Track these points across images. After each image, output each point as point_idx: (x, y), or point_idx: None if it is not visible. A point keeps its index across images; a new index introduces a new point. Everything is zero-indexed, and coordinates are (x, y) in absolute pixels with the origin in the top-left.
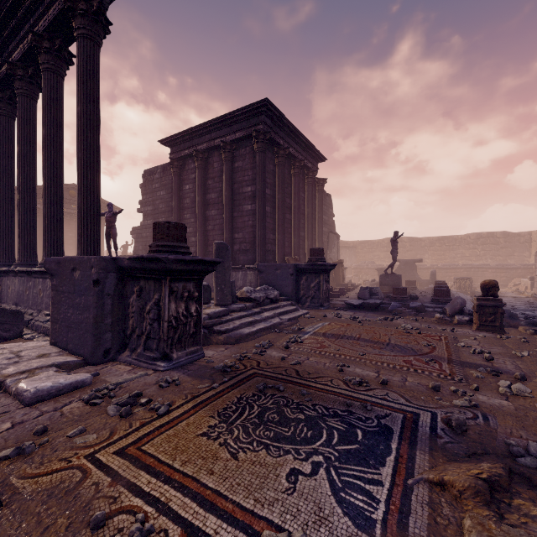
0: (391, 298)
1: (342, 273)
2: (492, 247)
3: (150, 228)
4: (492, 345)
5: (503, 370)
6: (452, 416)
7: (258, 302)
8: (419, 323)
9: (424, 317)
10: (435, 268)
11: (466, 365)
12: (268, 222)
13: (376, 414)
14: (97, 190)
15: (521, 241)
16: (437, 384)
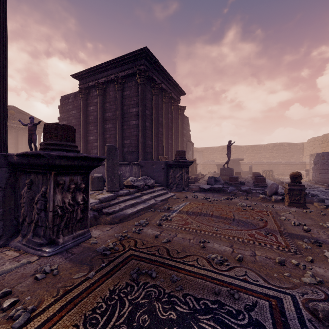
0: (228, 183)
1: (195, 167)
2: (282, 152)
3: None
4: (303, 218)
5: (321, 240)
6: (317, 306)
7: (139, 188)
8: (249, 201)
9: (252, 197)
10: (250, 164)
11: (293, 236)
12: (148, 133)
13: (244, 305)
14: (4, 100)
15: (298, 148)
16: (283, 259)
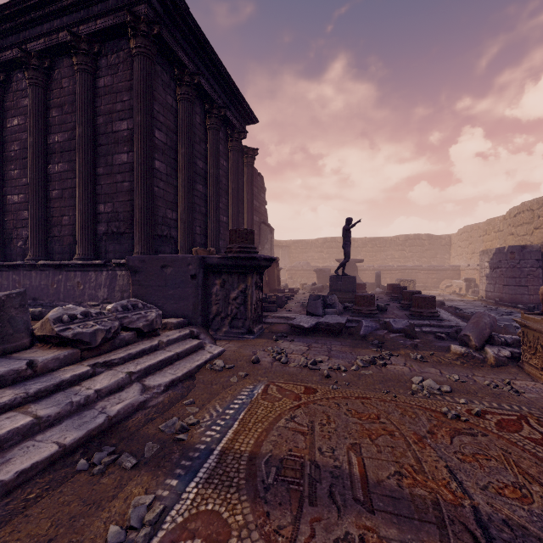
0: (353, 311)
1: (278, 274)
2: (418, 249)
3: None
4: None
5: None
6: None
7: (89, 346)
8: (434, 368)
9: (431, 352)
10: (371, 269)
11: None
12: (163, 189)
13: None
14: None
15: (442, 243)
16: None
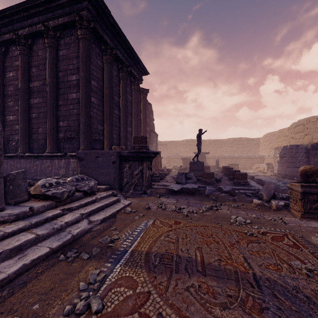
0: (202, 181)
1: (160, 161)
2: (241, 146)
3: None
4: None
5: None
6: None
7: (60, 199)
8: (243, 211)
9: (243, 203)
10: (214, 158)
11: None
12: (96, 113)
13: None
14: None
15: (254, 143)
16: None
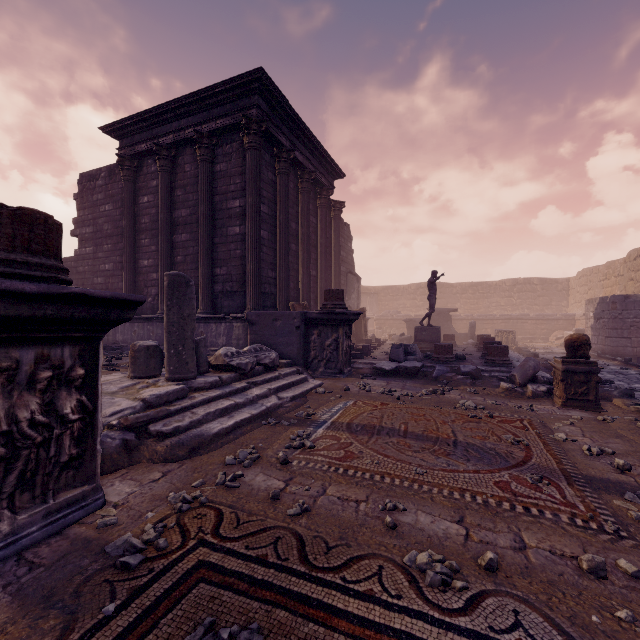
0: (432, 358)
1: (365, 325)
2: (528, 296)
3: (90, 259)
4: (603, 435)
5: None
6: None
7: (244, 371)
8: (481, 397)
9: (485, 387)
10: (470, 319)
11: (597, 485)
12: (266, 253)
13: None
14: None
15: (559, 288)
16: (600, 562)
